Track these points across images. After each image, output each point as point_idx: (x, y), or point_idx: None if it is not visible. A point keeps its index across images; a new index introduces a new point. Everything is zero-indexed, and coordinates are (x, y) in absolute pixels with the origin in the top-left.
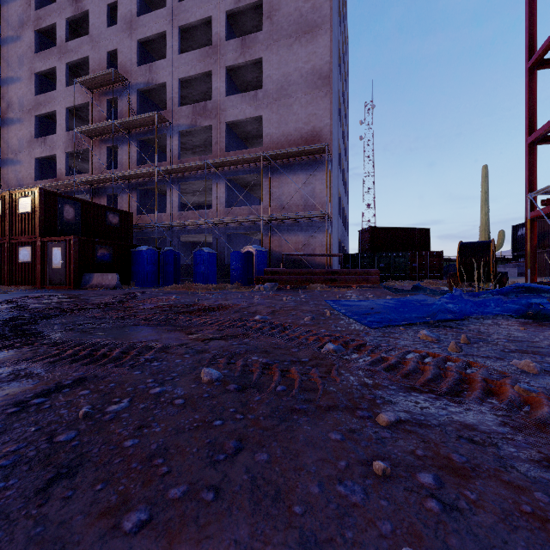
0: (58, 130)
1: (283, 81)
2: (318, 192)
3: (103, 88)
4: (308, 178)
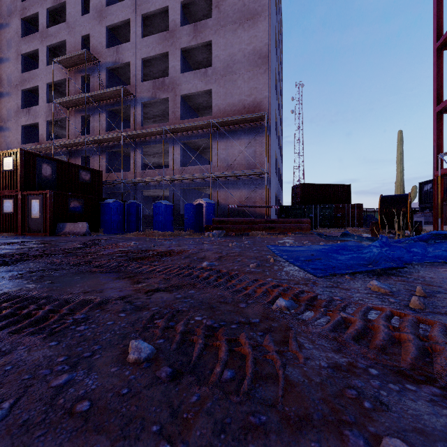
0: (40, 102)
1: (228, 60)
2: (258, 153)
3: (78, 66)
4: (249, 142)
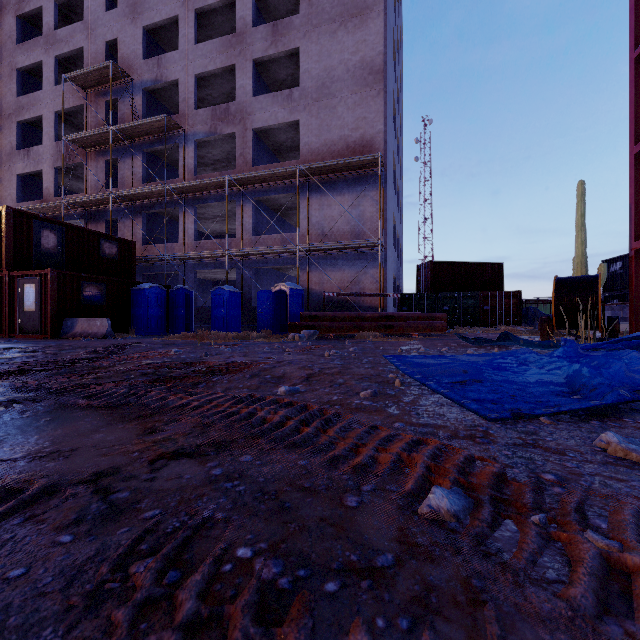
0: (44, 139)
1: (324, 76)
2: (368, 215)
3: (100, 86)
4: (356, 198)
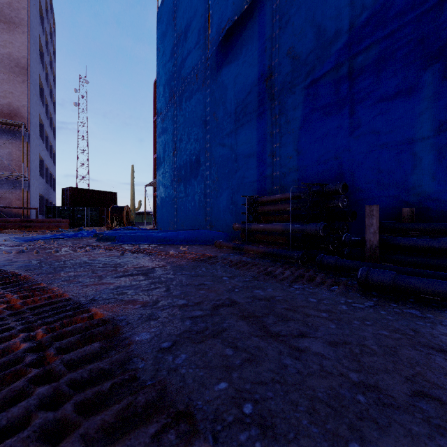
0: None
1: None
2: (15, 156)
3: None
4: (4, 143)
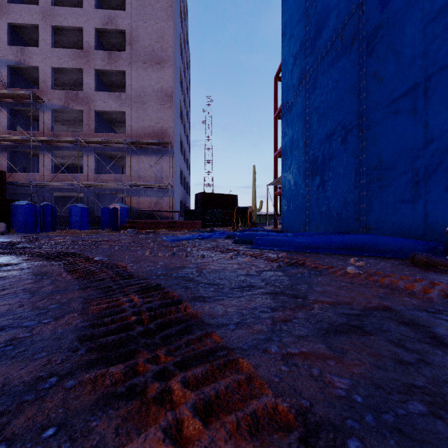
0: None
1: (140, 91)
2: (165, 169)
3: None
4: (158, 160)
